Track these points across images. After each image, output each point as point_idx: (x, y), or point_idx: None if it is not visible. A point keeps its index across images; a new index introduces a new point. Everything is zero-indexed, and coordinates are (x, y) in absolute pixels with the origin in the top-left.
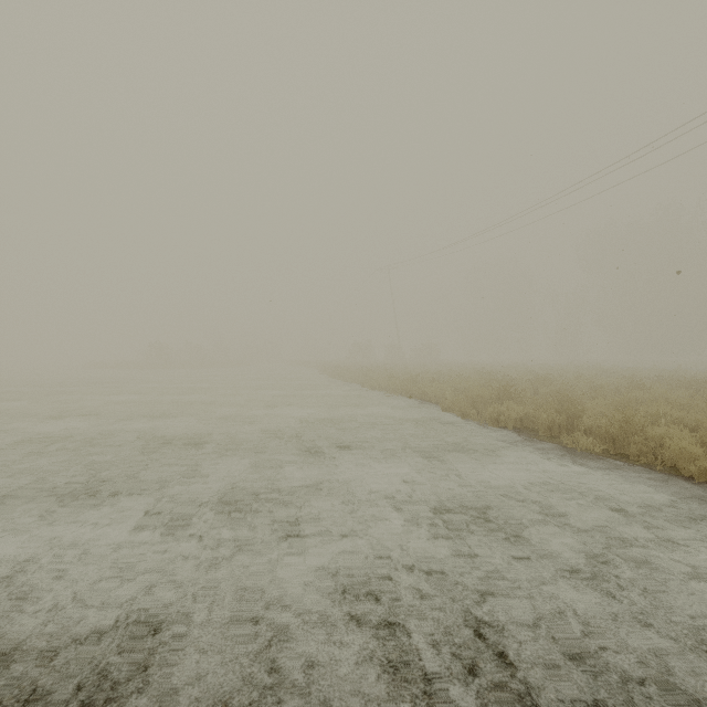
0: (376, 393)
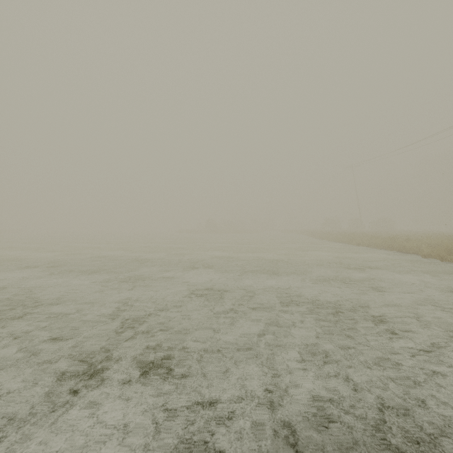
0: (361, 247)
